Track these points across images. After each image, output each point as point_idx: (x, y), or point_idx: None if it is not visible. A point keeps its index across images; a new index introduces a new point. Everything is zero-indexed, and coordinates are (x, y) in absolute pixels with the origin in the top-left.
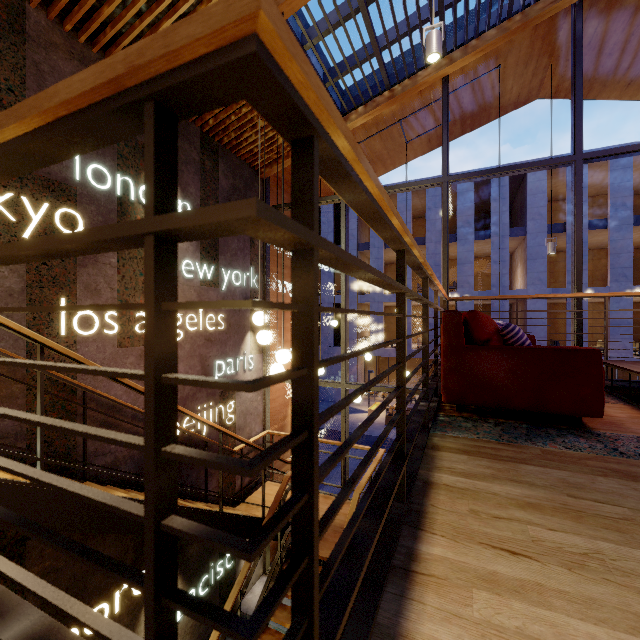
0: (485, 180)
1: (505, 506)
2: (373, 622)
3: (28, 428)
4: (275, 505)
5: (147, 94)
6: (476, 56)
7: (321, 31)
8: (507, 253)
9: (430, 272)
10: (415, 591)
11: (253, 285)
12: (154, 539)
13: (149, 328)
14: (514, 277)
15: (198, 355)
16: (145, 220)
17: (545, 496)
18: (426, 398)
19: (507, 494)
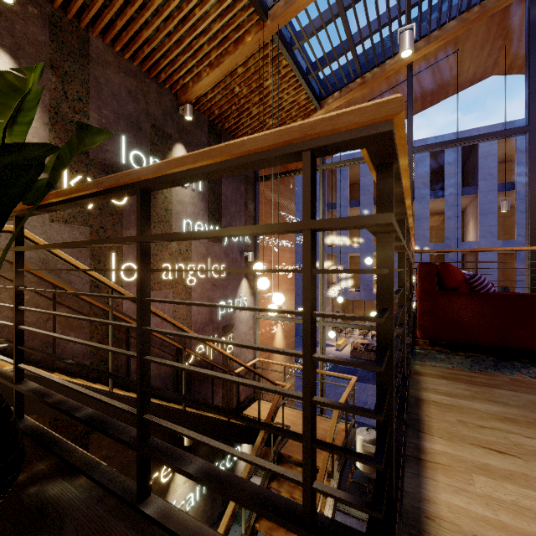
0: None
1: (486, 419)
2: (403, 489)
3: (91, 350)
4: (269, 418)
5: (309, 148)
6: (438, 44)
7: (306, 34)
8: (460, 209)
9: (412, 233)
10: (428, 472)
11: (247, 241)
12: (310, 408)
13: (306, 284)
14: (466, 230)
15: (206, 297)
16: (307, 221)
17: (519, 413)
18: (407, 334)
19: (486, 410)
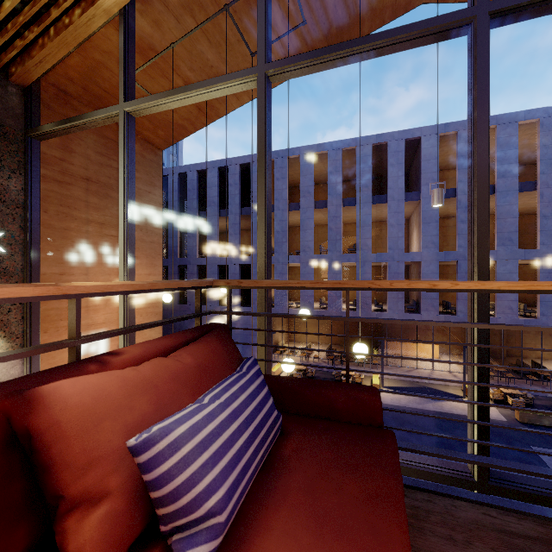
0: (383, 146)
1: None
2: None
3: None
4: None
5: None
6: None
7: None
8: (403, 217)
9: None
10: None
11: None
12: None
13: None
14: (411, 240)
15: None
16: None
17: None
18: None
19: None
